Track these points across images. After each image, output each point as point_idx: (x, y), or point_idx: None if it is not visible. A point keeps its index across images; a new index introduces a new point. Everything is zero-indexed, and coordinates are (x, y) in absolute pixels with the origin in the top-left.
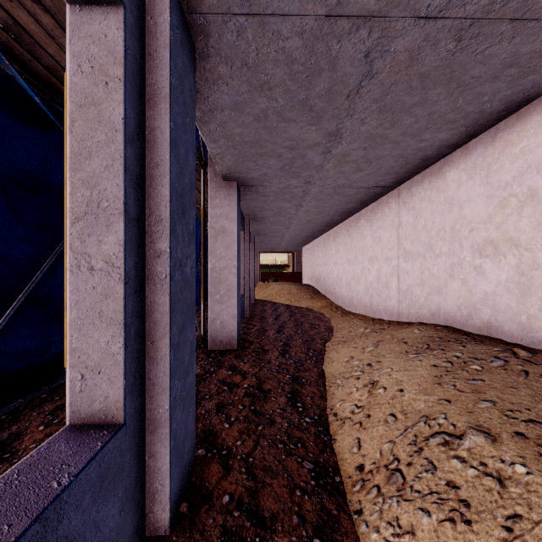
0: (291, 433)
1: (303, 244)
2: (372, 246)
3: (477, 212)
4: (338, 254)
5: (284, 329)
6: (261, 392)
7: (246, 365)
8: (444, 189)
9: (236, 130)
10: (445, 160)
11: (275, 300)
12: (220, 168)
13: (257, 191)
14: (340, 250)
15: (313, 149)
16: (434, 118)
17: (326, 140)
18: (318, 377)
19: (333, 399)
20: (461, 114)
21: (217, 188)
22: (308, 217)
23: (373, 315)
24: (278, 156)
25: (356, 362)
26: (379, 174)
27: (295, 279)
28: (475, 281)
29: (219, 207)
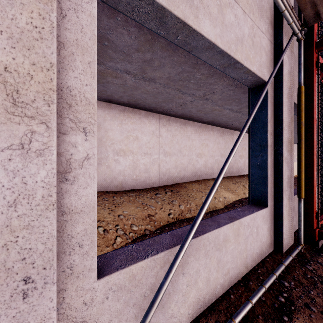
0: None
1: None
2: None
3: None
4: None
5: None
6: None
7: None
8: None
9: None
10: None
11: None
12: None
13: None
14: None
15: None
16: None
17: None
18: None
19: None
20: None
21: None
22: None
23: None
24: None
25: None
26: None
27: None
28: None
29: None
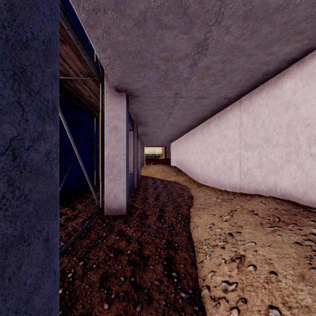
0: (168, 315)
1: (171, 141)
2: (219, 140)
3: (313, 111)
4: (194, 147)
5: (160, 197)
6: (141, 259)
7: (131, 230)
8: (280, 96)
9: (120, 38)
10: (282, 74)
11: (154, 176)
12: (112, 80)
13: (141, 101)
14: (195, 144)
15: (183, 61)
16: (288, 28)
17: (194, 51)
18: (187, 241)
19: (203, 268)
20: (311, 24)
21: (111, 97)
22: (176, 122)
23: (220, 187)
24: (155, 68)
25: (218, 229)
26: (229, 87)
27: (166, 162)
28: (311, 165)
29: (113, 111)
